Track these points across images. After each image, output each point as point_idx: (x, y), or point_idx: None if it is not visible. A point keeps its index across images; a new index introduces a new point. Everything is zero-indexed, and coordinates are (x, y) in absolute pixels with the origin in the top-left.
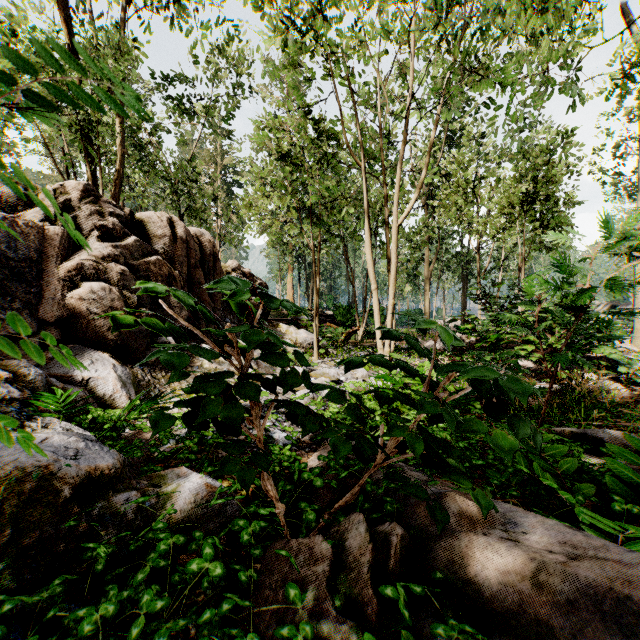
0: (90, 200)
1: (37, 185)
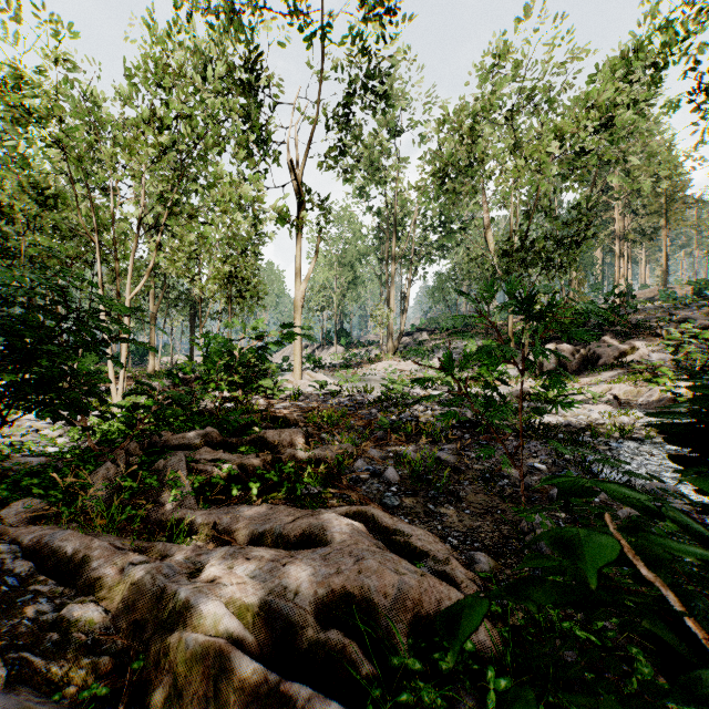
0: None
1: None
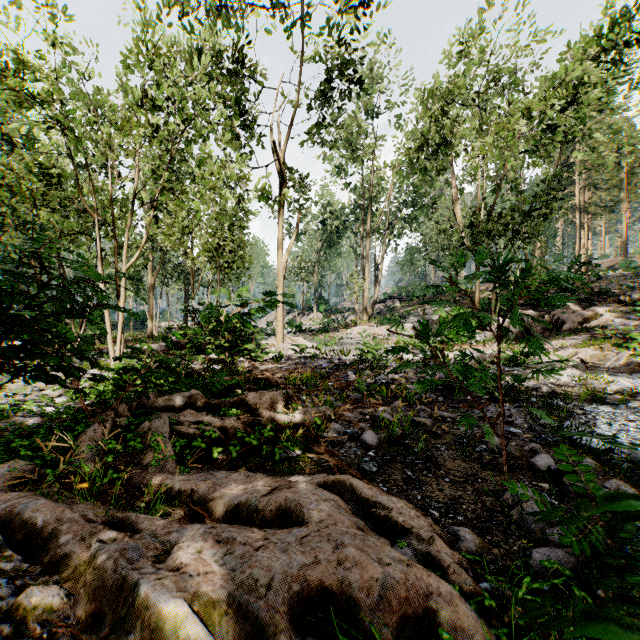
0: None
1: None
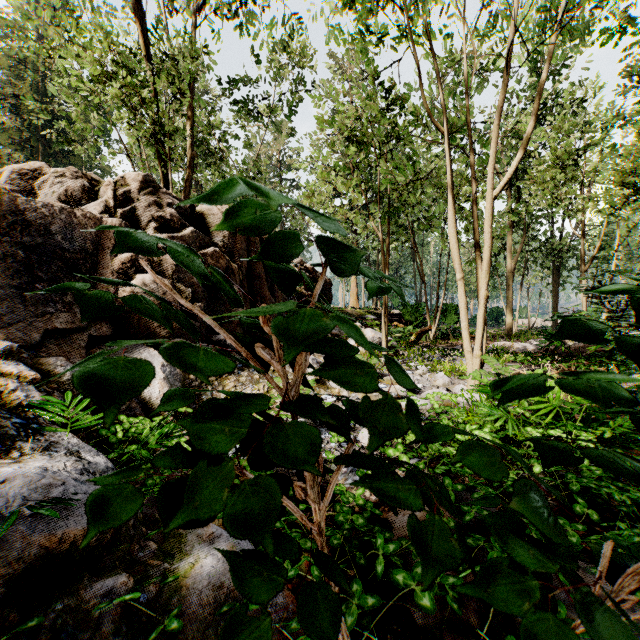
0: (149, 191)
1: (100, 179)
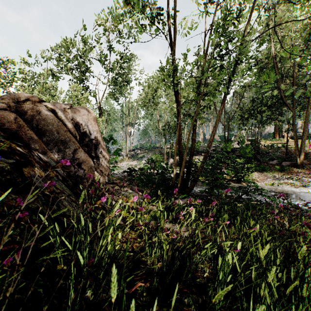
0: None
1: None
